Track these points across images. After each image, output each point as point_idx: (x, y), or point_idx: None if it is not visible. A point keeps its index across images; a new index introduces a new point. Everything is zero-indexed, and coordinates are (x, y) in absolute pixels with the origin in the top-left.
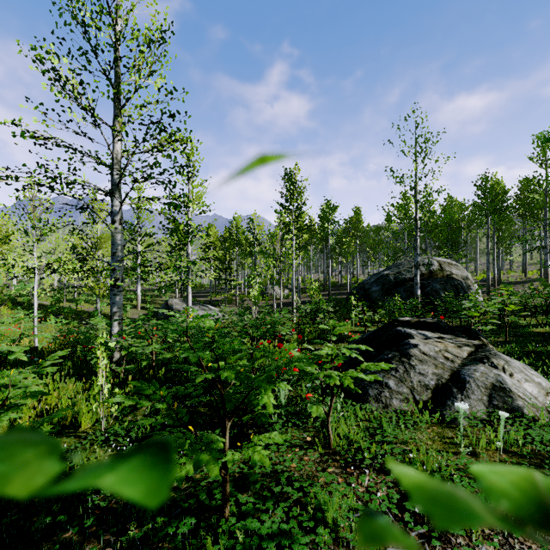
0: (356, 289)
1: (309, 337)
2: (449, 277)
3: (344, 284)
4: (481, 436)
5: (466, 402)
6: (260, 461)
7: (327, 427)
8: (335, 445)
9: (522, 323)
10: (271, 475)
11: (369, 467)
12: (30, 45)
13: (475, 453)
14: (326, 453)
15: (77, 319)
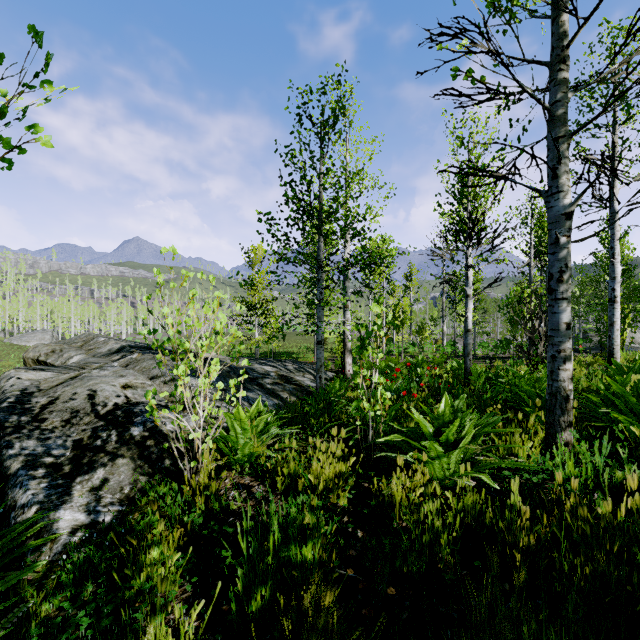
0: None
1: None
2: None
3: None
4: None
5: None
6: None
7: None
8: None
9: None
10: None
11: None
12: None
13: None
14: None
15: None
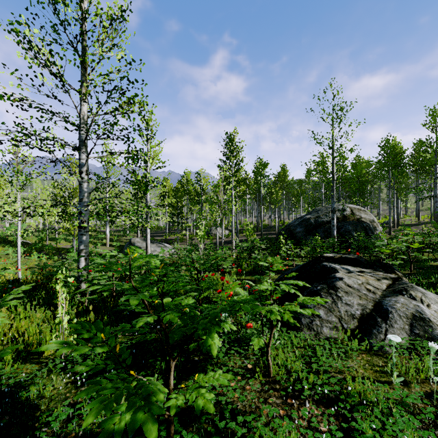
0: (283, 230)
1: (246, 269)
2: (359, 220)
3: (273, 226)
4: (408, 365)
5: (390, 331)
6: (205, 406)
7: (267, 357)
8: (274, 374)
9: (421, 258)
10: (216, 406)
11: (307, 398)
12: (8, 21)
13: (406, 382)
14: (266, 381)
15: (57, 254)
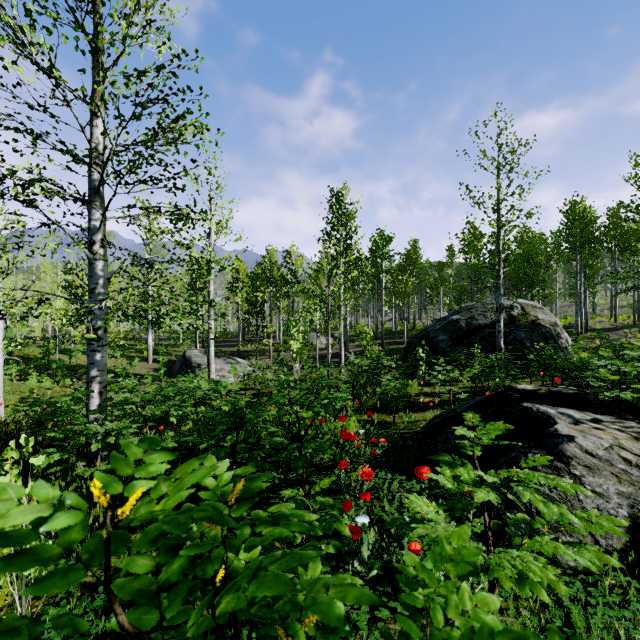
0: (417, 337)
1: (369, 403)
2: (535, 323)
3: (398, 330)
4: None
5: None
6: None
7: None
8: None
9: None
10: None
11: None
12: None
13: None
14: None
15: (70, 375)
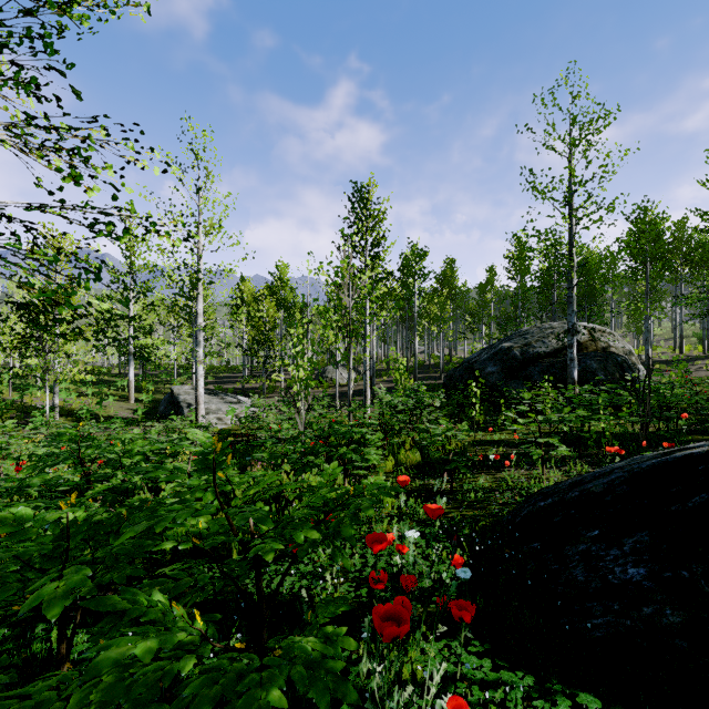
0: (459, 370)
1: (408, 459)
2: (606, 350)
3: (432, 364)
4: None
5: None
6: None
7: None
8: None
9: None
10: None
11: None
12: None
13: None
14: None
15: (18, 419)
